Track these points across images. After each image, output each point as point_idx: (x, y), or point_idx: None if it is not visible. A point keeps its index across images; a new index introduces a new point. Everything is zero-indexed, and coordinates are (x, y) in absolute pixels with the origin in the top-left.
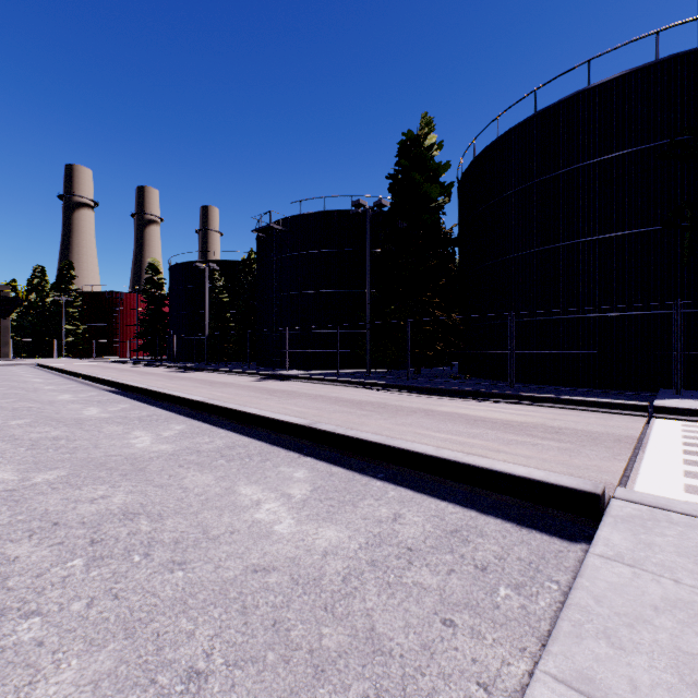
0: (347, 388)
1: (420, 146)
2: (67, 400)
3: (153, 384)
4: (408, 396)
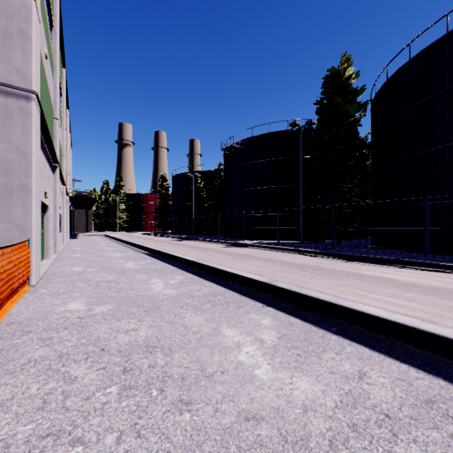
0: (288, 254)
1: (340, 78)
2: (117, 257)
3: (163, 248)
4: (337, 261)
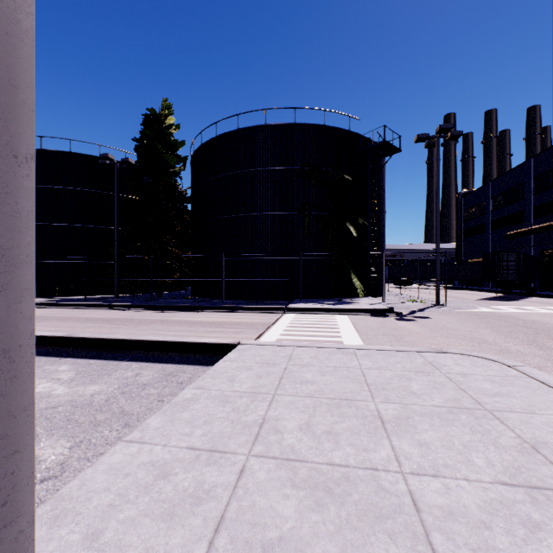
0: (97, 310)
1: (162, 123)
2: None
3: None
4: (150, 312)
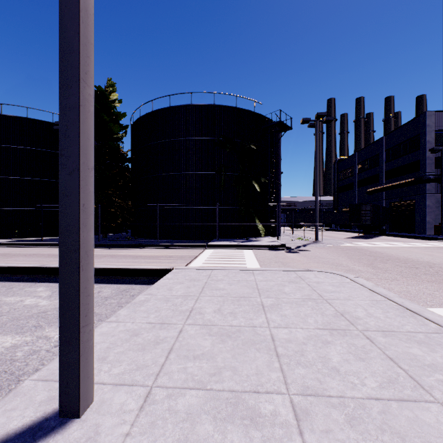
0: (54, 248)
1: (107, 98)
2: None
3: None
4: (100, 249)
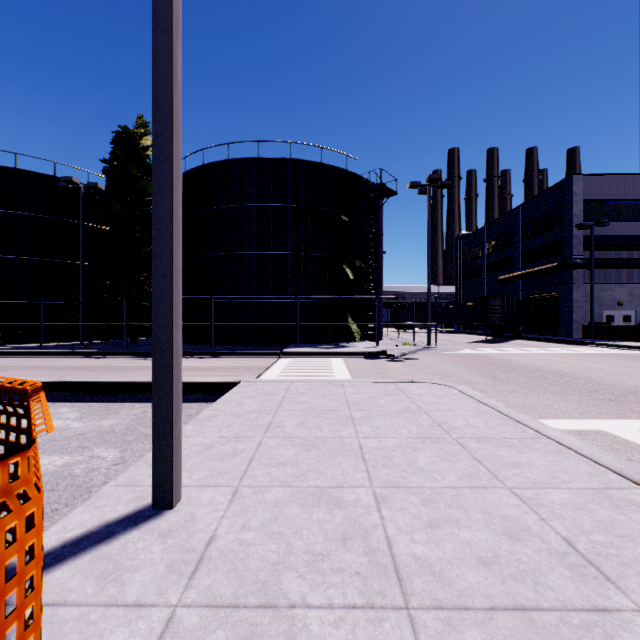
0: (64, 359)
1: (137, 143)
2: None
3: None
4: (132, 360)
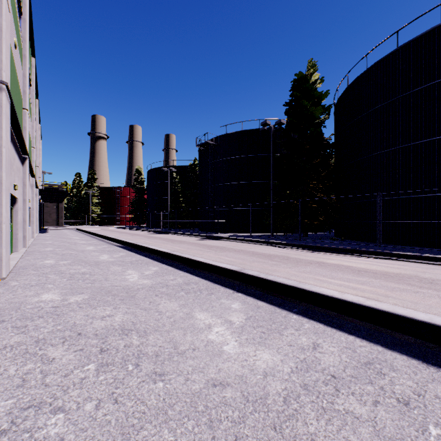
0: (258, 246)
1: (307, 82)
2: (91, 250)
3: (138, 241)
4: (302, 252)
